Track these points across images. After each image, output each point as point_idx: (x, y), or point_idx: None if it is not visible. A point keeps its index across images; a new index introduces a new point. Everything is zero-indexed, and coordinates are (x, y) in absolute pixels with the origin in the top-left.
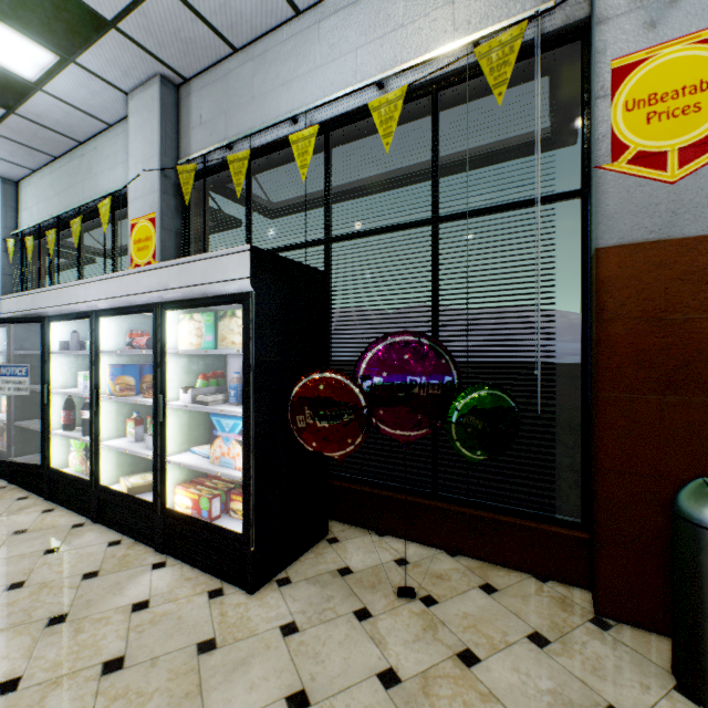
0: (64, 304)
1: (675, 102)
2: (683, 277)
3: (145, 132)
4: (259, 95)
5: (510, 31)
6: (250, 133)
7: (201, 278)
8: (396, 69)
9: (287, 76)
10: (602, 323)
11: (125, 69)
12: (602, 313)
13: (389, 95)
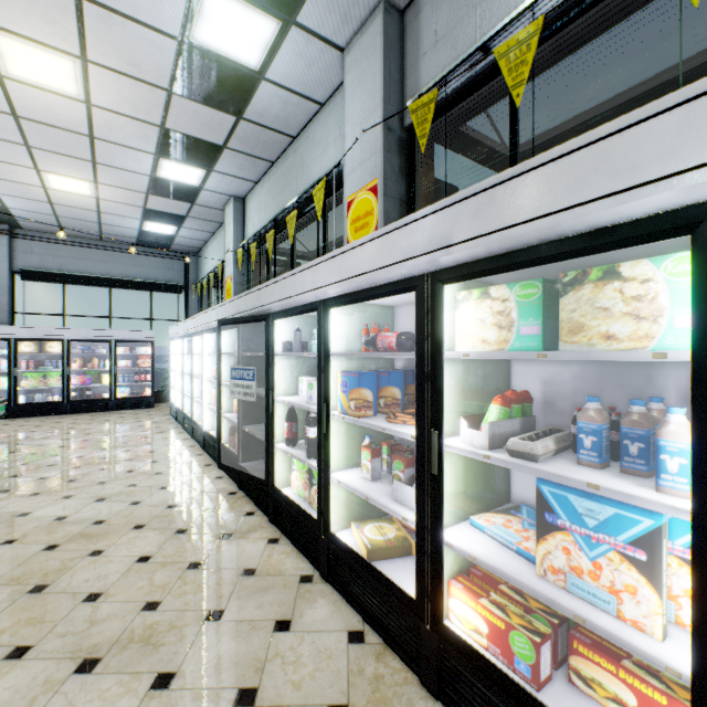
0: (288, 297)
1: None
2: None
3: (364, 84)
4: None
5: None
6: None
7: (538, 204)
8: None
9: None
10: None
11: (345, 9)
12: None
13: None
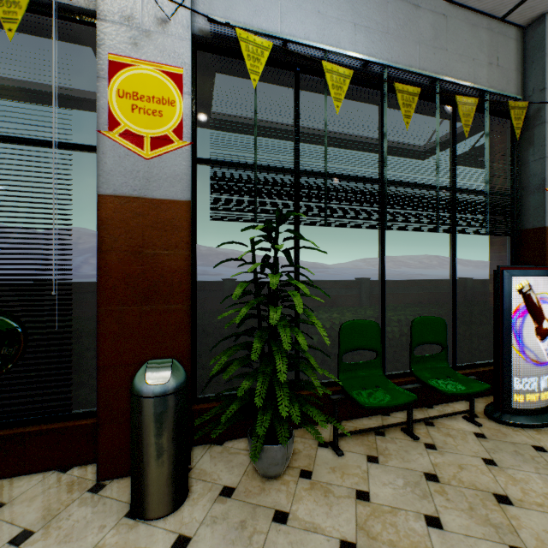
0: None
1: (149, 104)
2: (153, 225)
3: None
4: None
5: None
6: None
7: None
8: None
9: None
10: (102, 253)
11: None
12: (102, 245)
13: None
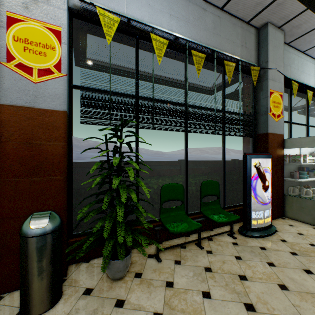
0: None
1: (37, 47)
2: (40, 125)
3: None
4: None
5: None
6: None
7: None
8: None
9: None
10: (1, 143)
11: None
12: (1, 138)
13: None
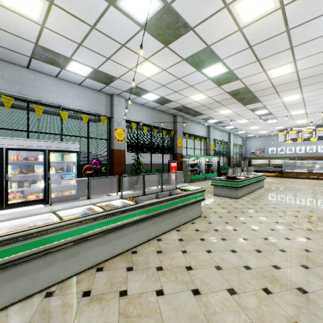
0: None
1: (120, 135)
2: (121, 153)
3: None
4: (39, 88)
5: (105, 117)
6: (40, 100)
7: (66, 146)
8: (85, 110)
9: (51, 90)
10: (114, 158)
11: None
12: (114, 157)
13: (86, 115)
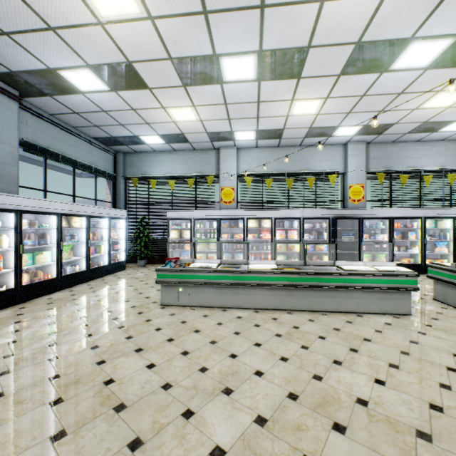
0: (374, 214)
1: None
2: None
3: (357, 157)
4: (400, 157)
5: None
6: (403, 169)
7: (440, 213)
8: (449, 167)
9: (410, 156)
10: None
11: (361, 139)
12: None
13: (452, 174)
